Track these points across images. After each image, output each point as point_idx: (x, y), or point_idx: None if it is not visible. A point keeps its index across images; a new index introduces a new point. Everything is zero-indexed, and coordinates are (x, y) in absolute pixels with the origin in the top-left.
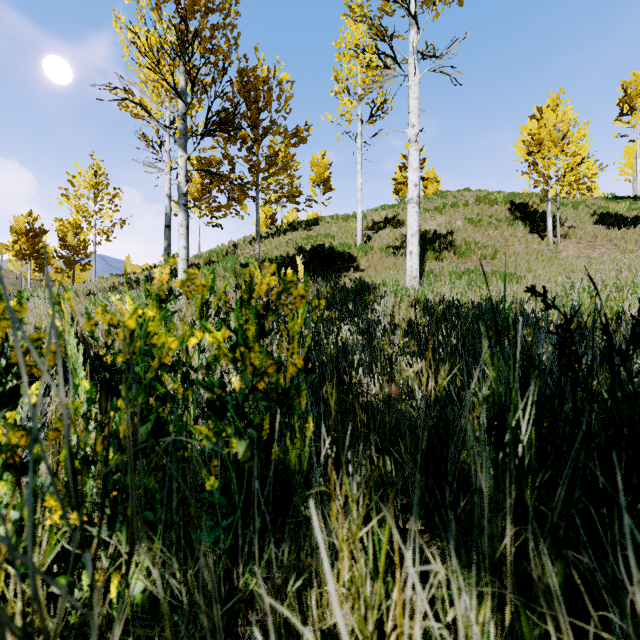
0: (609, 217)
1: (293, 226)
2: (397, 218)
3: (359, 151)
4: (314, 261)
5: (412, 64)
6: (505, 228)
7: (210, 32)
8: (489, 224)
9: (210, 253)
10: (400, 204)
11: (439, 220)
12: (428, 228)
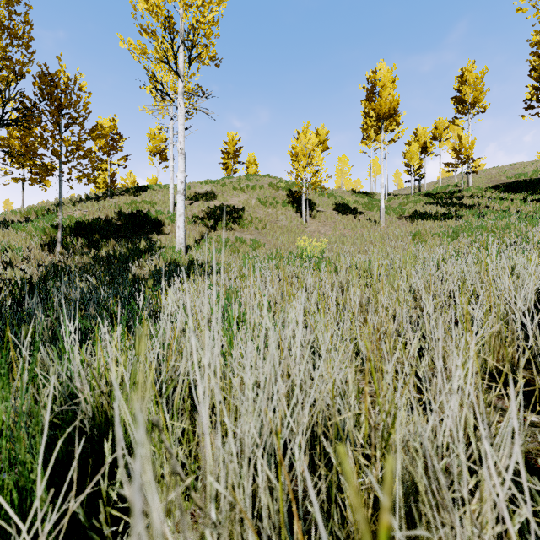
0: (341, 206)
1: (123, 190)
2: (215, 192)
3: (171, 141)
4: (129, 224)
5: (180, 101)
6: (280, 208)
7: (4, 47)
8: (271, 204)
9: (29, 210)
10: (219, 181)
11: (241, 197)
12: (232, 203)
